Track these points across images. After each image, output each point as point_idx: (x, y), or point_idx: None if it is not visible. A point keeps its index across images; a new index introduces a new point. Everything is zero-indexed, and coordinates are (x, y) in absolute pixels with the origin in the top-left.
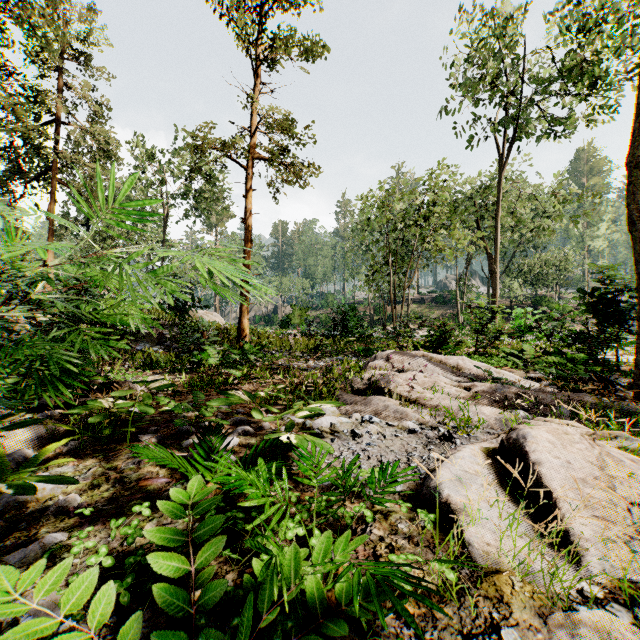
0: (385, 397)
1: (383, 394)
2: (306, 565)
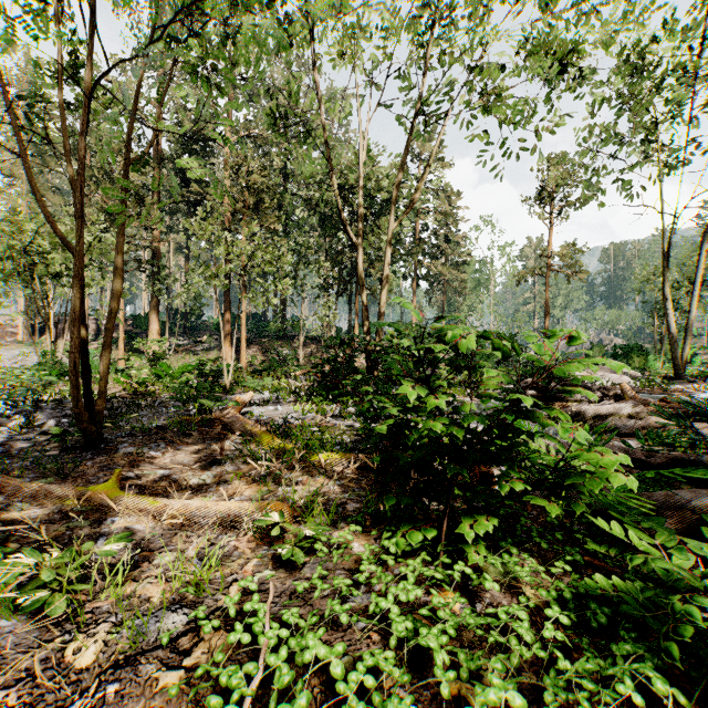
0: None
1: None
2: None
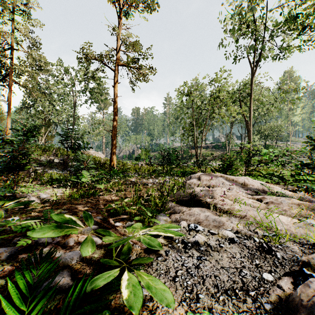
0: (204, 208)
1: (201, 205)
2: None
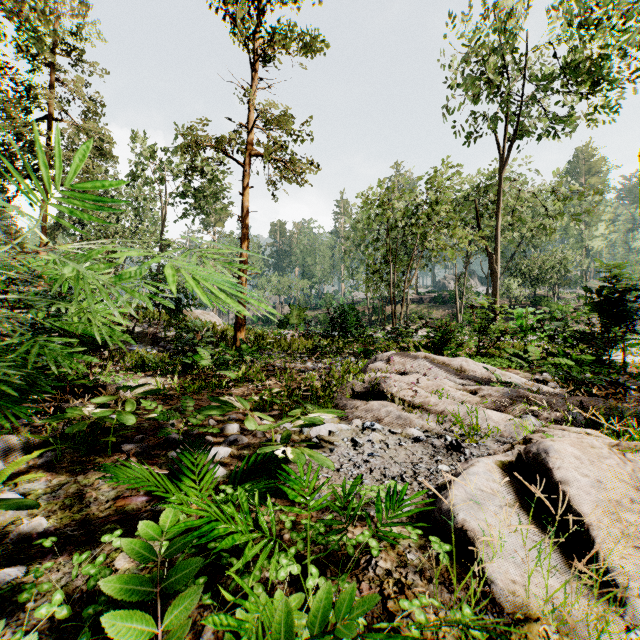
0: (387, 402)
1: (385, 398)
2: (301, 617)
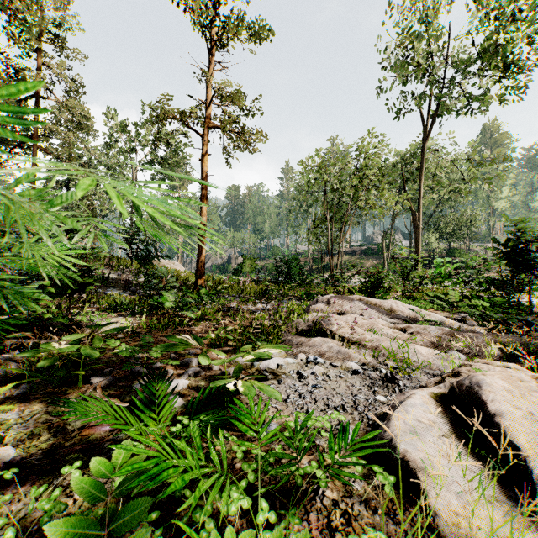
0: (328, 338)
1: (326, 335)
2: None
